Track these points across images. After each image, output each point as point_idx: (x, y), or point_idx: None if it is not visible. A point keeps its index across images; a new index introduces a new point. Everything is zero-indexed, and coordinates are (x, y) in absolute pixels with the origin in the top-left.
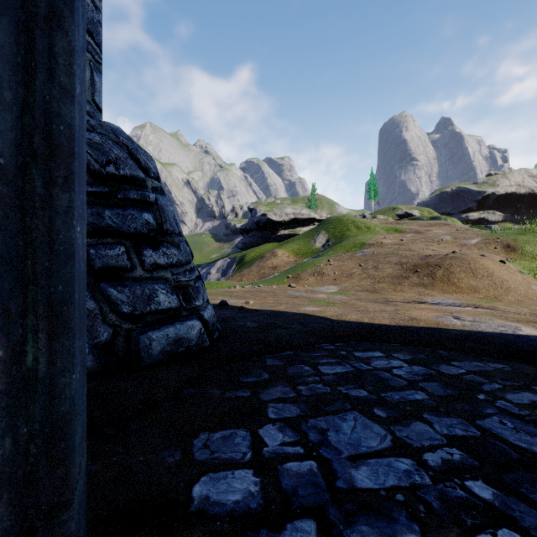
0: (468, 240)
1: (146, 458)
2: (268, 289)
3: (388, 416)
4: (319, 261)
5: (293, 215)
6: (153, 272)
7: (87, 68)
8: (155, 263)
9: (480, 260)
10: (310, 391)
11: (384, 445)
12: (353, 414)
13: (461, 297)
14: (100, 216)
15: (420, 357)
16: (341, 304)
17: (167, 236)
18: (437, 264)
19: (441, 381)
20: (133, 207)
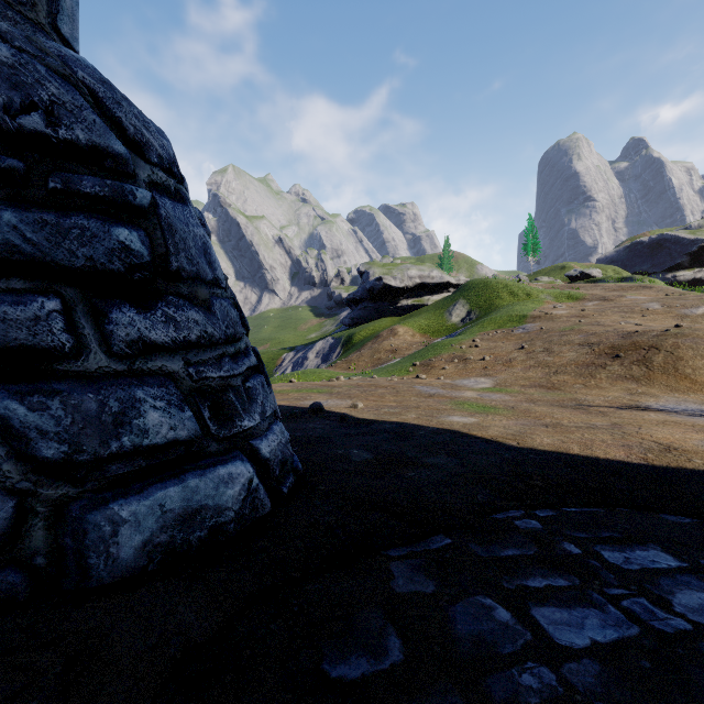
0: (691, 309)
1: None
2: (385, 382)
3: None
4: (459, 341)
5: (419, 278)
6: (134, 359)
7: None
8: (142, 340)
9: None
10: None
11: None
12: None
13: None
14: None
15: None
16: (506, 409)
17: (180, 282)
18: (652, 345)
19: None
20: (91, 213)
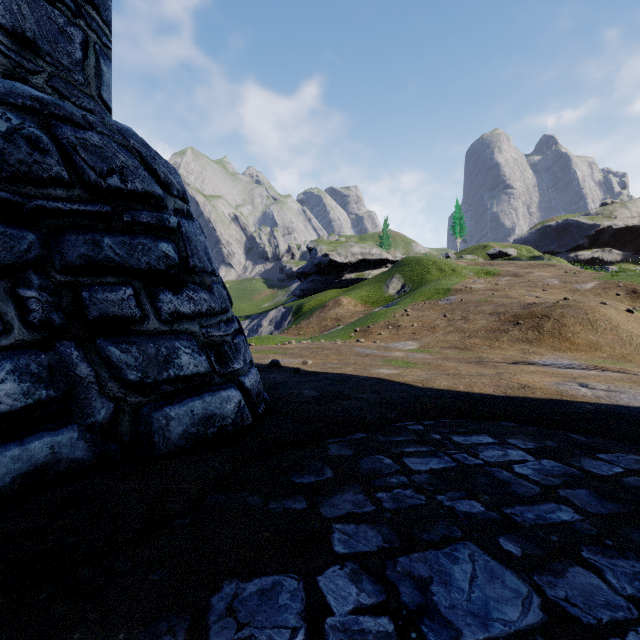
0: (581, 284)
1: (128, 636)
2: (330, 345)
3: (524, 554)
4: (393, 311)
5: (361, 255)
6: (173, 323)
7: (91, 52)
8: (176, 312)
9: (600, 309)
10: (395, 502)
11: (531, 617)
12: (468, 549)
13: (579, 356)
14: (96, 246)
15: (549, 444)
16: (424, 365)
17: (194, 274)
18: (544, 314)
19: (592, 487)
20: (146, 234)
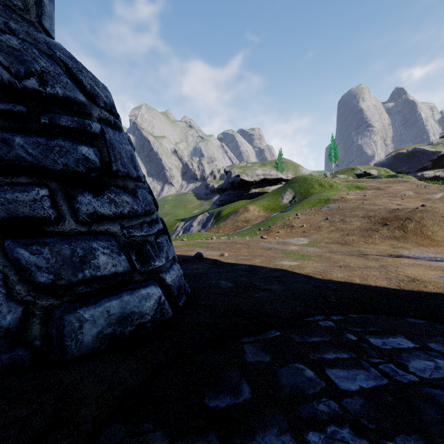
0: (432, 195)
1: None
2: (241, 240)
3: None
4: (287, 215)
5: (262, 175)
6: (91, 224)
7: None
8: (95, 213)
9: None
10: None
11: None
12: None
13: (440, 250)
14: (6, 144)
15: None
16: (316, 257)
17: (117, 178)
18: (407, 217)
19: None
20: (65, 137)
